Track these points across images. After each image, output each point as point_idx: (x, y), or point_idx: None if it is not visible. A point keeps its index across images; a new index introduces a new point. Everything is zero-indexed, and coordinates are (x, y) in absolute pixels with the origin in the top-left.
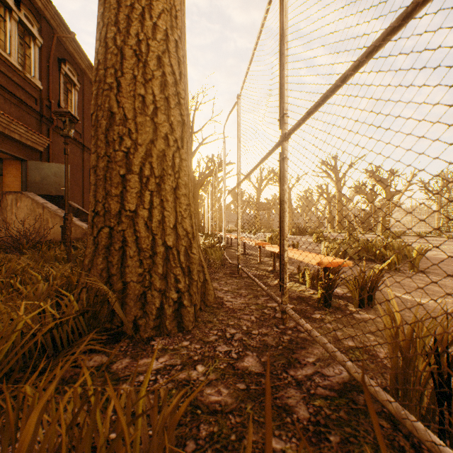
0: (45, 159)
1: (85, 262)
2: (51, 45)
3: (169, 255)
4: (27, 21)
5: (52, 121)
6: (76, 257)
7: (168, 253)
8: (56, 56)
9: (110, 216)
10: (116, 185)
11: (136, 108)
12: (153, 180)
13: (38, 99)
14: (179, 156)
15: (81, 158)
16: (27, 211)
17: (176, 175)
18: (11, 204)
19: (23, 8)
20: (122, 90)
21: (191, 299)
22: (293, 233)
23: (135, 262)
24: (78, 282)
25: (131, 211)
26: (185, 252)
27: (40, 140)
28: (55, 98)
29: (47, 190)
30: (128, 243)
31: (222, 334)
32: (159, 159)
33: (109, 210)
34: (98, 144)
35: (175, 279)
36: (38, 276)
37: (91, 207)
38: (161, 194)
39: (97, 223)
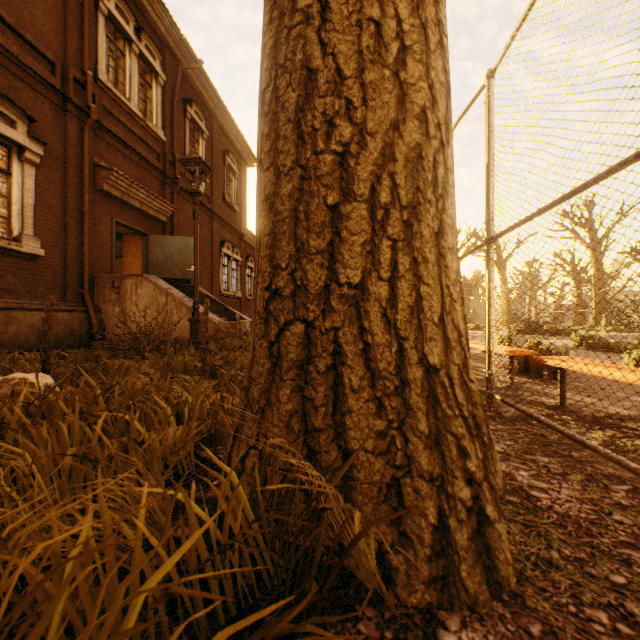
0: (168, 232)
1: (251, 392)
2: (175, 82)
3: (434, 388)
4: (149, 54)
5: (176, 181)
6: (210, 365)
7: (430, 383)
8: (181, 96)
9: (306, 298)
10: (318, 228)
11: (364, 50)
12: (397, 215)
13: (160, 154)
14: (442, 161)
15: (209, 230)
16: (149, 300)
17: (438, 203)
18: (131, 291)
19: (143, 37)
20: (331, 17)
21: (494, 498)
22: (517, 330)
23: (365, 404)
24: (237, 431)
25: (351, 287)
26: (460, 379)
27: (163, 207)
28: (180, 151)
29: (171, 272)
30: (345, 359)
31: (636, 633)
32: (408, 166)
33: (303, 285)
34: (276, 147)
35: (458, 449)
36: (166, 407)
37: (262, 280)
38: (411, 246)
39: (275, 313)
